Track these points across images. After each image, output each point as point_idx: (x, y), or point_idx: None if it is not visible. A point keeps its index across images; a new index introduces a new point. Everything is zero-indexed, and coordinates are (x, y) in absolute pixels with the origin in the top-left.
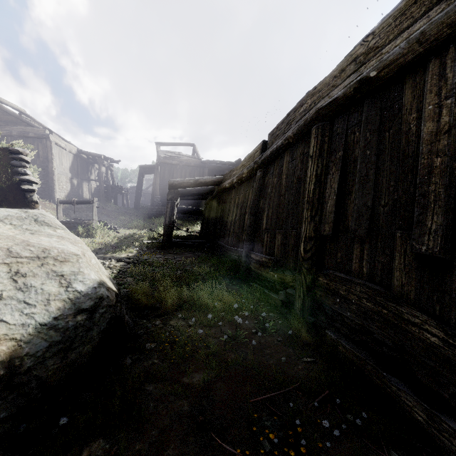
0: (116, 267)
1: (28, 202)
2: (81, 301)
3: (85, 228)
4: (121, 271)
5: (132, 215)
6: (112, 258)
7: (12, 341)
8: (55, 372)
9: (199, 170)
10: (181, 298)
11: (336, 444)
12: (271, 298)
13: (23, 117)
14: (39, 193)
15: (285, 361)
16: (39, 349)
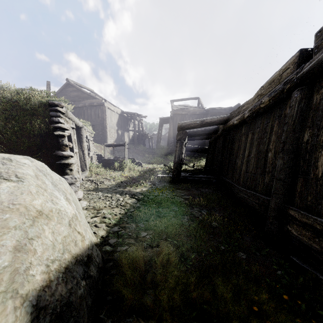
0: (126, 205)
1: (59, 146)
2: None
3: (119, 164)
4: (129, 211)
5: (154, 153)
6: (127, 193)
7: None
8: None
9: (202, 117)
10: (187, 295)
11: None
12: None
13: (91, 93)
14: (99, 140)
15: None
16: None
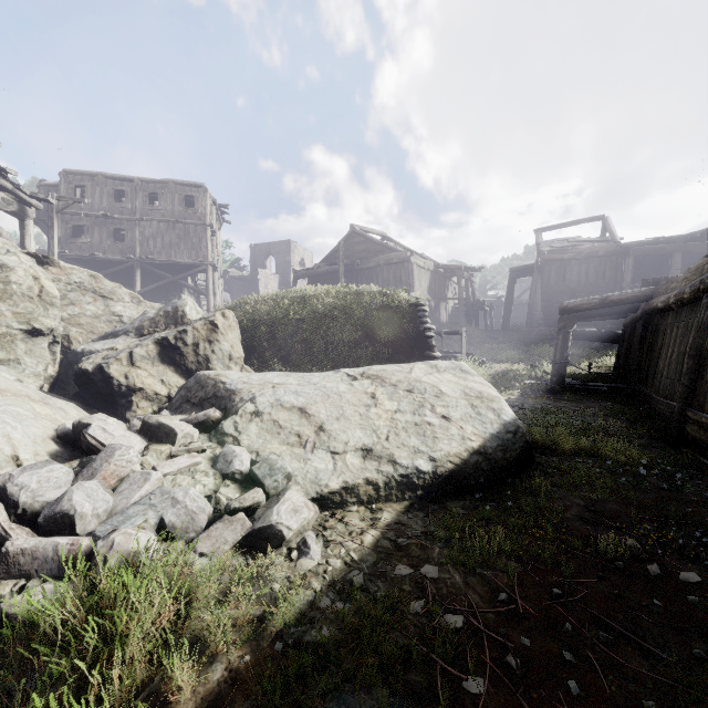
0: None
1: (429, 347)
2: (508, 426)
3: None
4: None
5: (501, 341)
6: None
7: (482, 438)
8: (501, 460)
9: (614, 261)
10: (578, 446)
11: (707, 551)
12: (706, 467)
13: (388, 244)
14: None
15: (690, 512)
16: (493, 446)
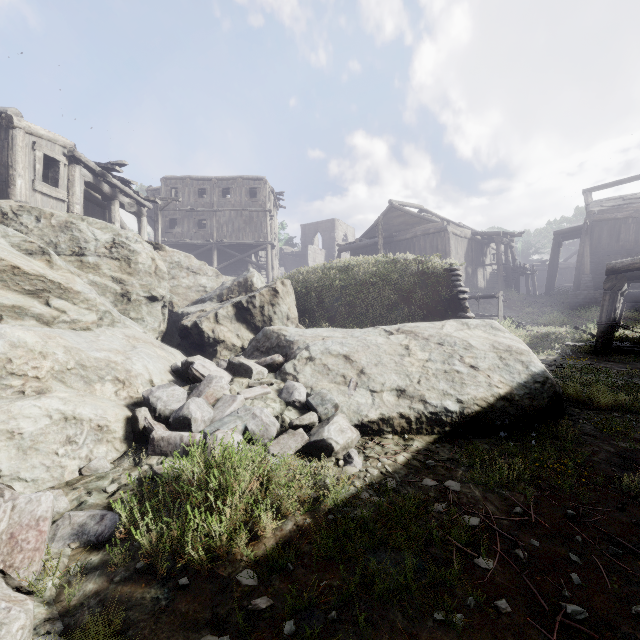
0: None
1: (462, 308)
2: (536, 377)
3: None
4: None
5: (543, 305)
6: None
7: (509, 386)
8: (528, 406)
9: None
10: (617, 402)
11: None
12: None
13: (424, 215)
14: None
15: None
16: (520, 393)
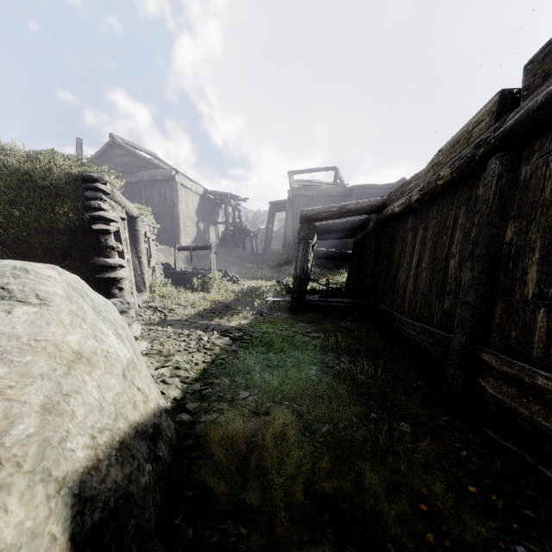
0: (214, 348)
1: (101, 248)
2: None
3: (201, 279)
4: (218, 358)
5: (261, 262)
6: (216, 329)
7: None
8: None
9: (342, 200)
10: (314, 489)
11: None
12: None
13: (152, 160)
14: (166, 240)
15: None
16: None
